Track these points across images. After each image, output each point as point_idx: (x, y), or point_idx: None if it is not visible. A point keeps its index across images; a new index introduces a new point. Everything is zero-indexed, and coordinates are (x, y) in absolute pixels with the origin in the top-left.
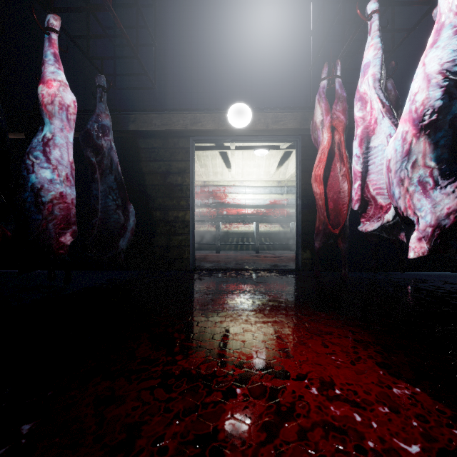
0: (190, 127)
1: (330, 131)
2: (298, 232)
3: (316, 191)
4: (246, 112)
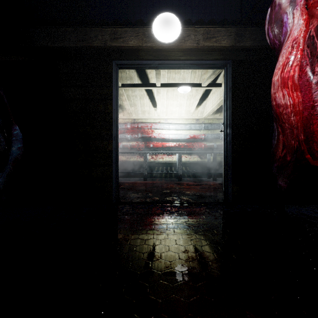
0: (109, 43)
1: (307, 12)
2: (227, 163)
3: (285, 103)
4: (175, 22)
